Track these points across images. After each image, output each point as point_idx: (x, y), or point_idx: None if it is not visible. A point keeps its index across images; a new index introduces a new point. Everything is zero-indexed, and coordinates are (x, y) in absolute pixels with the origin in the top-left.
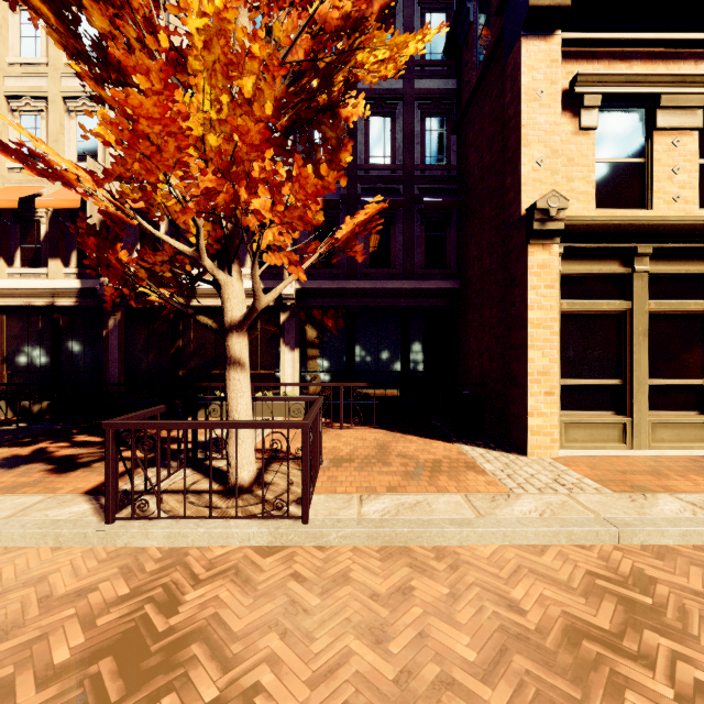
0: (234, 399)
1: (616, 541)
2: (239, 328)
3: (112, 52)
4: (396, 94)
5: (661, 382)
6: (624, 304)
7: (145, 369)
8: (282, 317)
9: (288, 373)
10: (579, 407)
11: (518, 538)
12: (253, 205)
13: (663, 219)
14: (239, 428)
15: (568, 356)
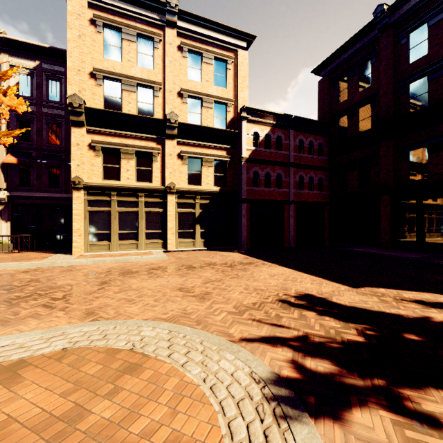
0: None
1: (50, 266)
2: None
3: None
4: (61, 116)
5: (123, 232)
6: (109, 209)
7: None
8: (0, 207)
9: (4, 232)
10: (96, 240)
11: (22, 267)
12: None
13: (115, 186)
14: None
15: (92, 224)
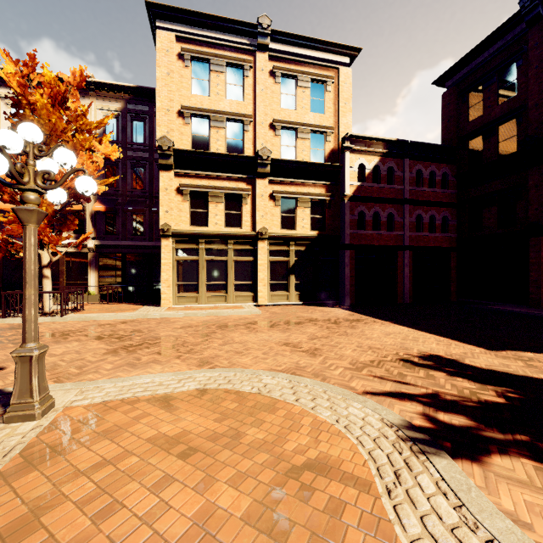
0: (45, 288)
1: (144, 317)
2: (47, 267)
3: (4, 198)
4: (146, 159)
5: (211, 283)
6: (197, 258)
7: (14, 281)
8: (89, 257)
9: (92, 283)
10: (184, 291)
11: (119, 318)
12: (45, 239)
13: (204, 232)
14: (42, 293)
15: (179, 275)
